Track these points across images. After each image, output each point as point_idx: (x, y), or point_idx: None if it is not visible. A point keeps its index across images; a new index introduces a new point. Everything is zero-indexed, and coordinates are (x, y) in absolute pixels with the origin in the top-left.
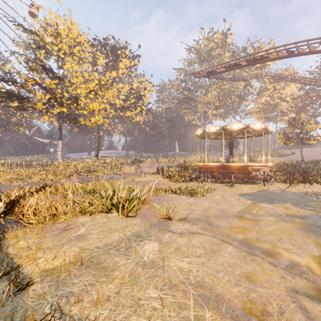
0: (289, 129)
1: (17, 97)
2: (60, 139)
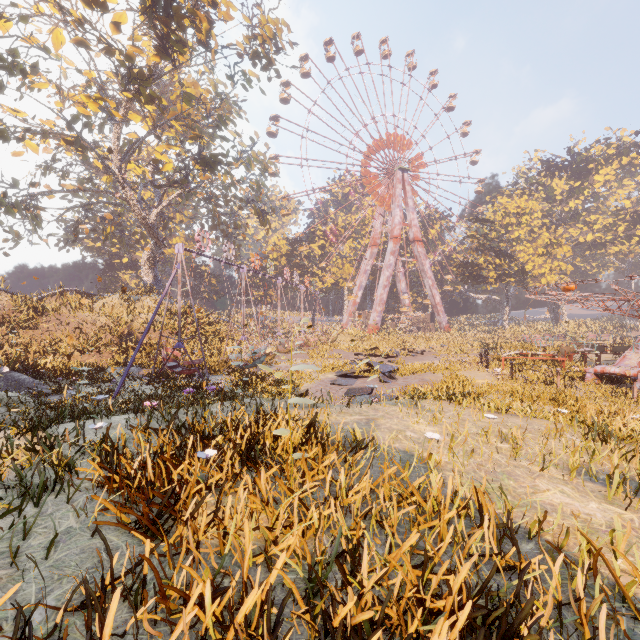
0: None
1: (476, 278)
2: (507, 305)
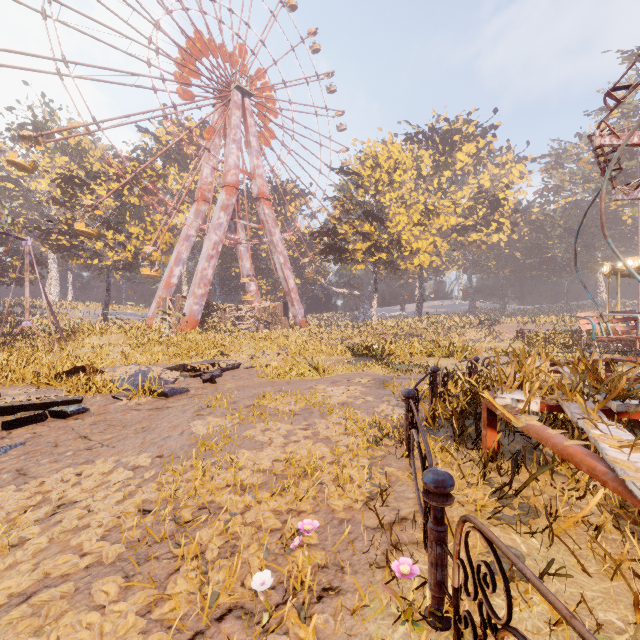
0: None
1: (339, 251)
2: (375, 292)
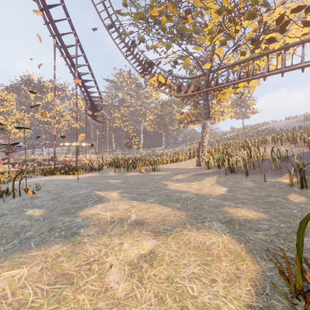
0: (125, 141)
1: None
2: None
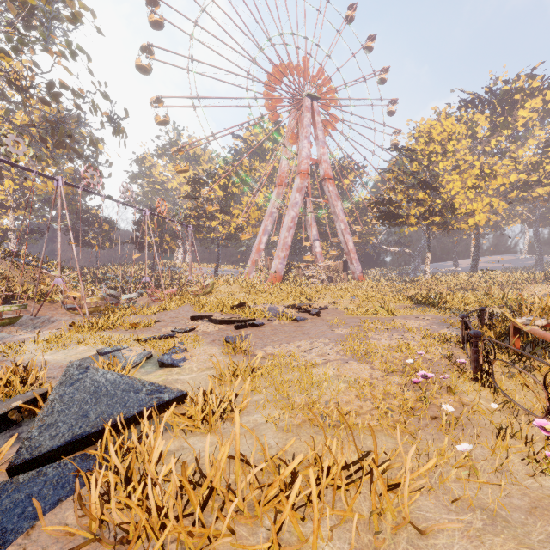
0: None
1: (394, 217)
2: (428, 250)
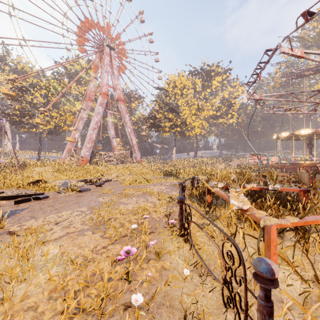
0: None
1: (157, 126)
2: (175, 146)
